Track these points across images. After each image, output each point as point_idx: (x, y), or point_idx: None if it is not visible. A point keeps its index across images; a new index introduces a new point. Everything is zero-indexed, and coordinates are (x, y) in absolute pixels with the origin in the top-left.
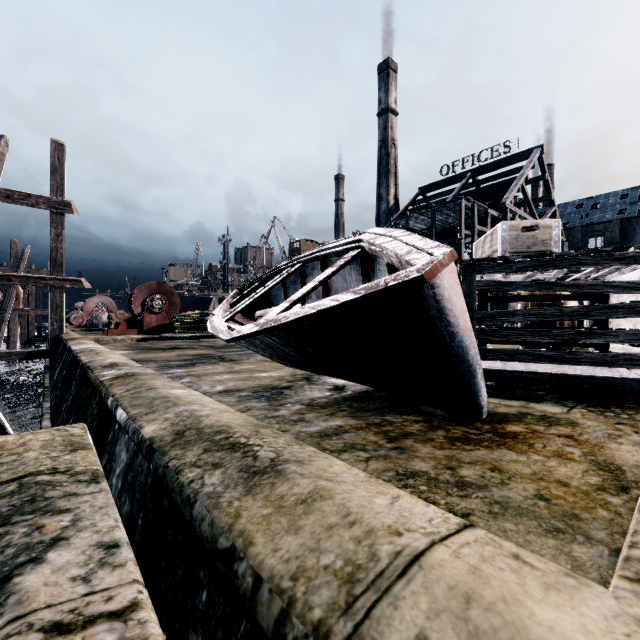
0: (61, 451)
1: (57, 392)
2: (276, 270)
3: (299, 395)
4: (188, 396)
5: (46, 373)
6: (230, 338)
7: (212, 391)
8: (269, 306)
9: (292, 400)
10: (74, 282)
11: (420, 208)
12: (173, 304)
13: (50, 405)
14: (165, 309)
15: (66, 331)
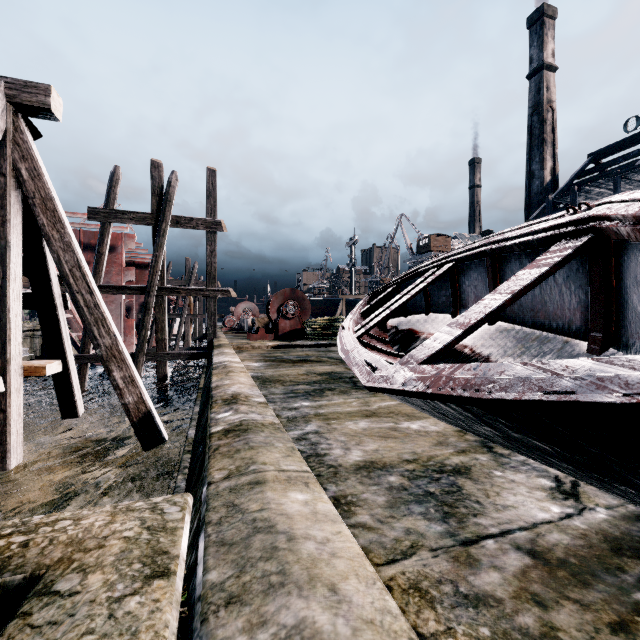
0: (132, 579)
1: (203, 399)
2: (415, 272)
3: (496, 504)
4: (309, 526)
5: (203, 373)
6: (372, 386)
7: (346, 463)
8: (404, 314)
9: (490, 523)
10: (224, 292)
11: (591, 179)
12: (304, 310)
13: (198, 410)
14: (297, 315)
15: (219, 335)
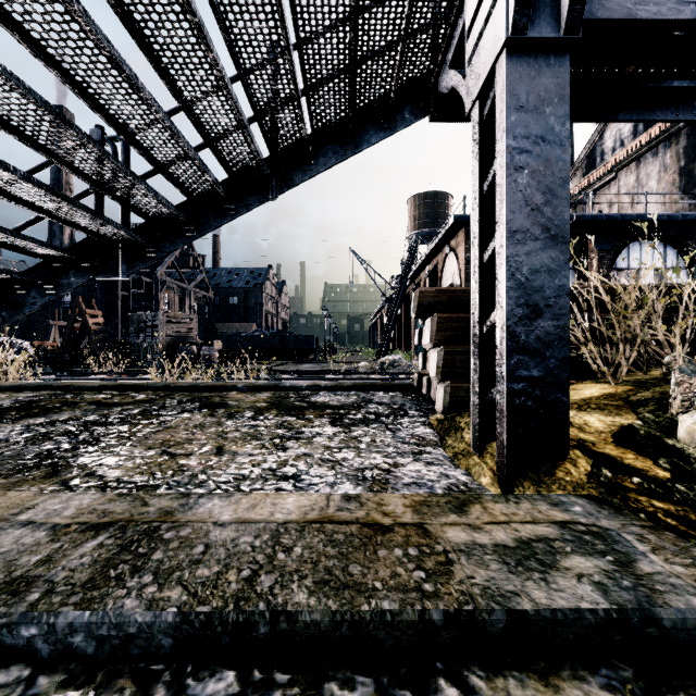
0: None
1: None
2: None
3: None
4: None
5: None
6: None
7: None
8: None
9: None
10: None
11: None
12: None
13: None
14: None
15: None
